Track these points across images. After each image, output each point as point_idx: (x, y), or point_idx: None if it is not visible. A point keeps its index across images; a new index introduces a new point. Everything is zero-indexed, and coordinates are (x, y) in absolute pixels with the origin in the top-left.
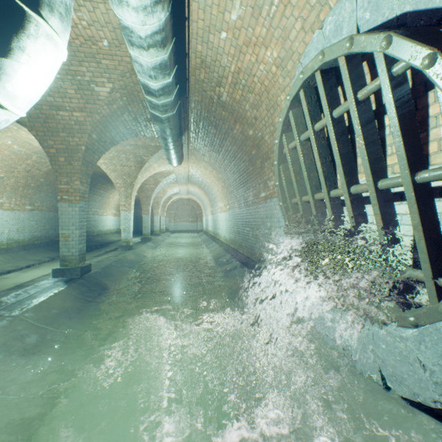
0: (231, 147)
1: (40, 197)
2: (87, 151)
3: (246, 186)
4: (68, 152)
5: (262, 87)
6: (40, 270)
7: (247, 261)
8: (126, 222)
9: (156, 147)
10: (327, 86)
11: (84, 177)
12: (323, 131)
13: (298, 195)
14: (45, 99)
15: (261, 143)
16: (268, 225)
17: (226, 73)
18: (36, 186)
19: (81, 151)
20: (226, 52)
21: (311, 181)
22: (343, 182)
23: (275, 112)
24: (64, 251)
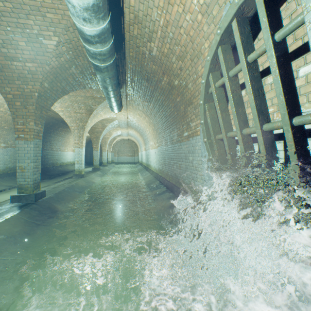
0: (160, 97)
1: (12, 137)
2: (40, 97)
3: (172, 127)
4: (23, 98)
5: (188, 38)
6: (8, 194)
7: (172, 187)
8: (78, 156)
9: (101, 98)
10: (268, 6)
11: (38, 119)
12: (256, 63)
13: (223, 131)
14: (0, 50)
15: (185, 91)
16: (190, 159)
17: (156, 27)
18: (9, 129)
19: (34, 97)
20: (156, 5)
21: (239, 117)
22: (284, 113)
23: (199, 60)
24: (21, 180)
